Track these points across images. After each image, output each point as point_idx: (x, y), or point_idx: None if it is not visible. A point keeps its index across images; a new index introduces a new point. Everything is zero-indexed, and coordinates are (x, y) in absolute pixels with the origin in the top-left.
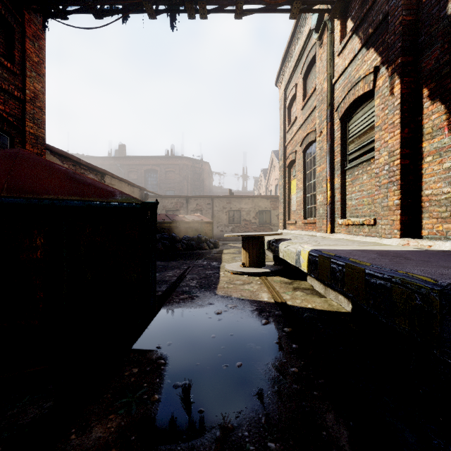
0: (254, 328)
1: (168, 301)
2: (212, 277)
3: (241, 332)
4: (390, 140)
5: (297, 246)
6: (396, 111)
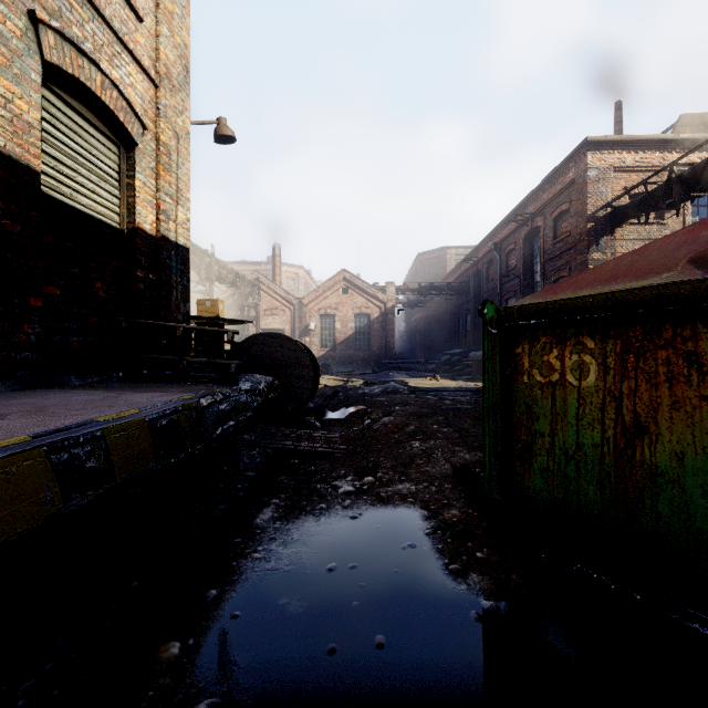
0: (254, 682)
1: None
2: None
3: (303, 659)
4: None
5: None
6: None
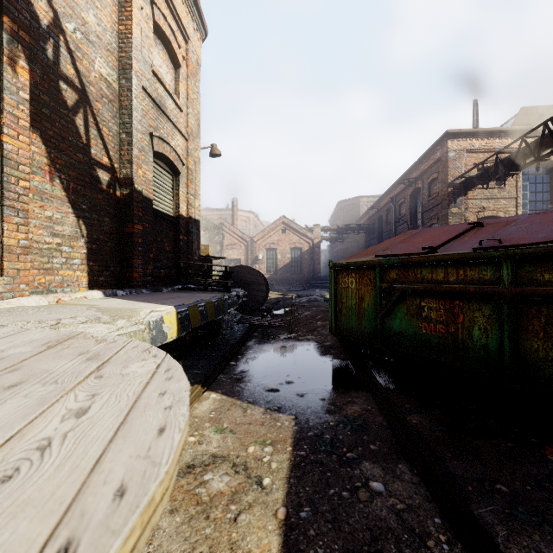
0: (258, 368)
1: (368, 397)
2: (321, 551)
3: (271, 366)
4: (11, 140)
5: (109, 325)
6: (23, 106)
